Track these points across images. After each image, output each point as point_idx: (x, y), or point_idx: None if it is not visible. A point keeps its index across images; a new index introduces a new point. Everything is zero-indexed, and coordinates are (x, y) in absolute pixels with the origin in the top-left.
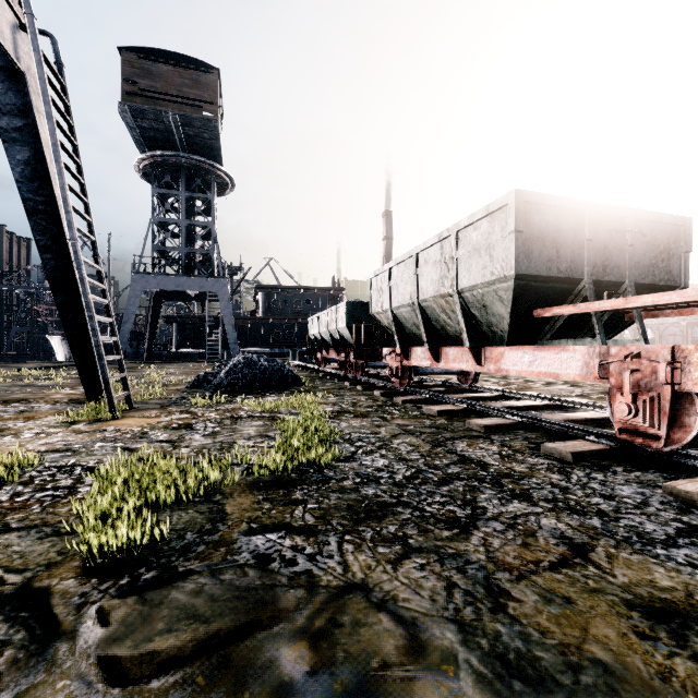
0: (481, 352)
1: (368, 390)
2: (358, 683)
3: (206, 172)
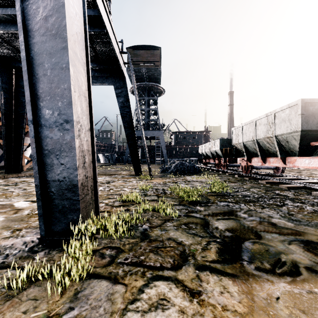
0: (285, 159)
1: (231, 175)
2: (259, 218)
3: (155, 88)
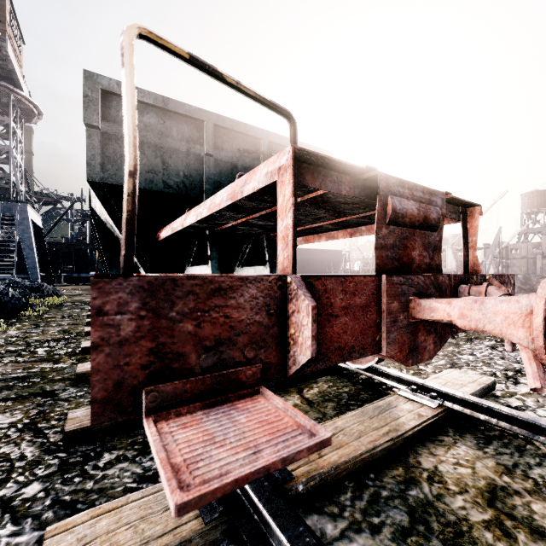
0: None
1: None
2: None
3: (2, 94)
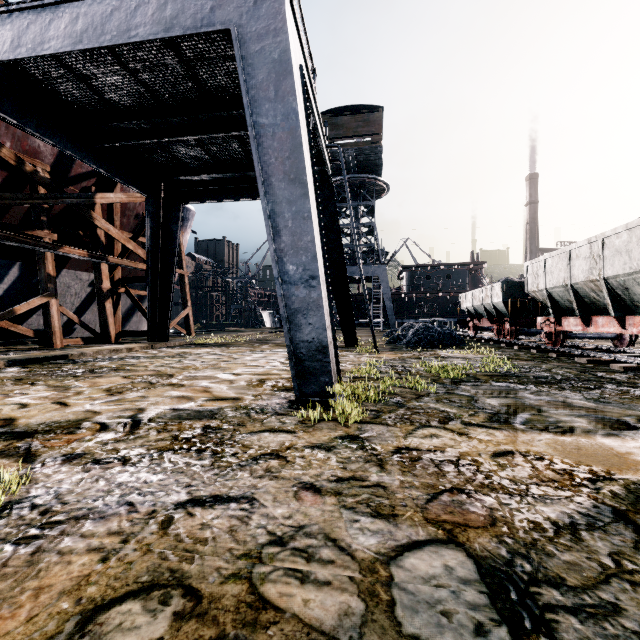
0: (625, 320)
1: (523, 349)
2: (550, 398)
3: (370, 185)
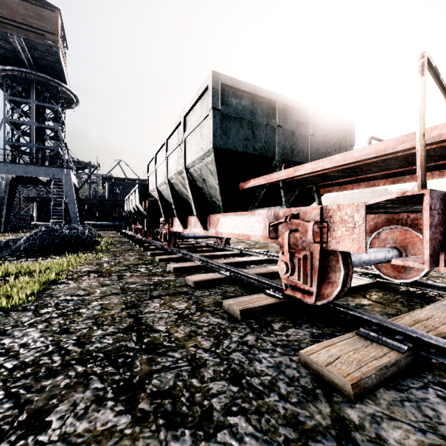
0: (207, 219)
1: (147, 251)
2: None
3: (53, 88)
